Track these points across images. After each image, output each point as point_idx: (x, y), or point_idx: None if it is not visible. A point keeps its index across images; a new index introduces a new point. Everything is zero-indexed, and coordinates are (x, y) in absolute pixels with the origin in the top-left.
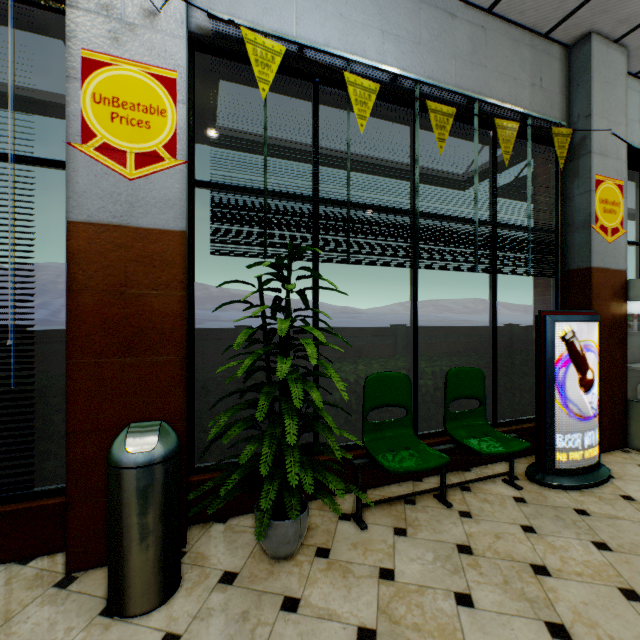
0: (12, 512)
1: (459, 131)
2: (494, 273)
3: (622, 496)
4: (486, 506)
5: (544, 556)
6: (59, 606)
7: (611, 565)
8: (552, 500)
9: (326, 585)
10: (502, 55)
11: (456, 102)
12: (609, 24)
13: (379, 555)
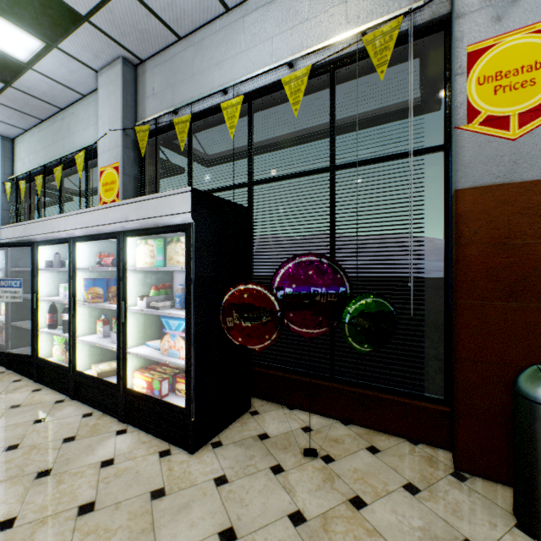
0: (403, 403)
1: None
2: None
3: None
4: None
5: None
6: (466, 495)
7: None
8: None
9: None
10: None
11: None
12: None
13: None
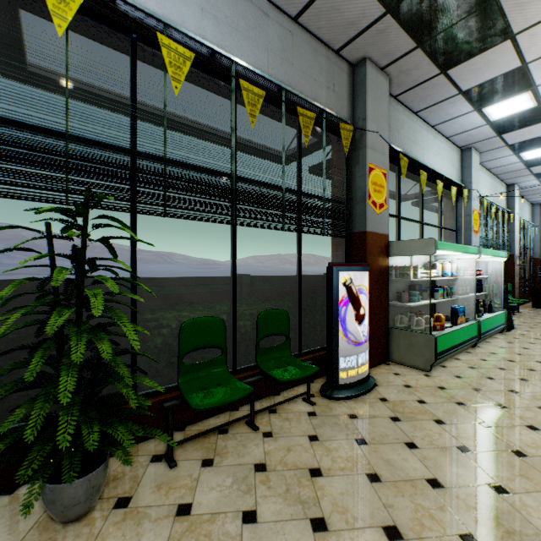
0: None
1: (274, 114)
2: (298, 232)
3: (380, 399)
4: (286, 424)
5: (321, 459)
6: None
7: (365, 456)
8: (335, 410)
9: (116, 539)
10: (305, 58)
11: (269, 88)
12: (377, 55)
13: (181, 491)
